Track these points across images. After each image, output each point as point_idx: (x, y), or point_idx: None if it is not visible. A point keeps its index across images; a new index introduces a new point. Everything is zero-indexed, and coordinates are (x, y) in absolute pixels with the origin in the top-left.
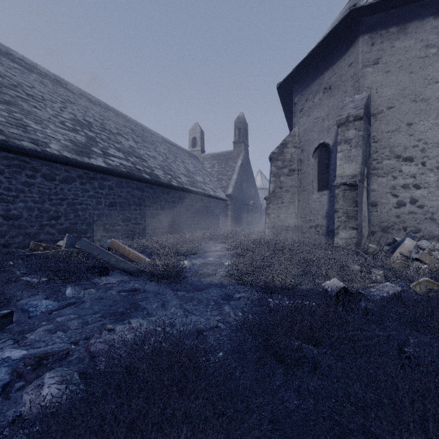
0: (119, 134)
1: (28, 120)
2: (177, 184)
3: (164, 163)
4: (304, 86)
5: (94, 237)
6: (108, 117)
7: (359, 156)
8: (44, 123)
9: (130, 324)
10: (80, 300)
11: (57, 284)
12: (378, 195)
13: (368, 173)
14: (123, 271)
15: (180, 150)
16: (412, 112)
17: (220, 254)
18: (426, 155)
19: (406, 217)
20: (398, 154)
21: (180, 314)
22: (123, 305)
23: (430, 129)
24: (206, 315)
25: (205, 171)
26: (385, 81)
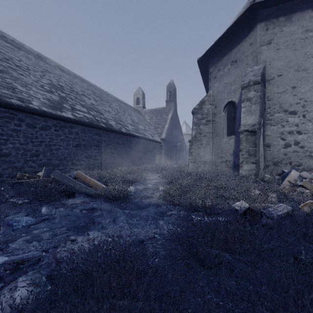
0: (83, 95)
1: (16, 84)
2: (125, 131)
3: (116, 116)
4: (217, 60)
5: (64, 169)
6: (76, 83)
7: (257, 110)
8: (28, 86)
9: (88, 236)
10: (52, 217)
11: (35, 204)
12: (271, 139)
13: (264, 123)
14: (85, 195)
15: (127, 107)
16: (296, 78)
17: (156, 182)
18: (306, 110)
19: (291, 154)
20: (285, 109)
21: (126, 227)
22: (84, 220)
23: (309, 91)
24: (146, 228)
25: (145, 122)
26: (276, 56)
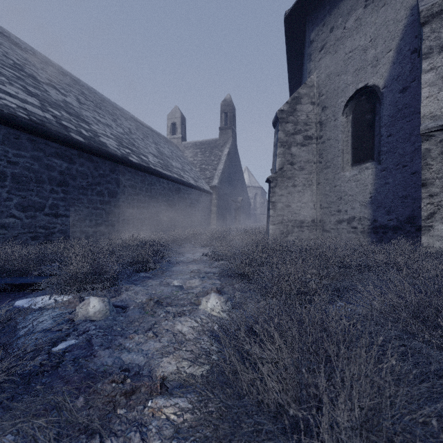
0: (48, 85)
1: None
2: (138, 161)
3: (123, 135)
4: (328, 10)
5: None
6: (42, 68)
7: None
8: None
9: None
10: None
11: None
12: None
13: None
14: None
15: (154, 133)
16: None
17: (198, 270)
18: None
19: None
20: None
21: None
22: None
23: None
24: None
25: (185, 160)
26: None
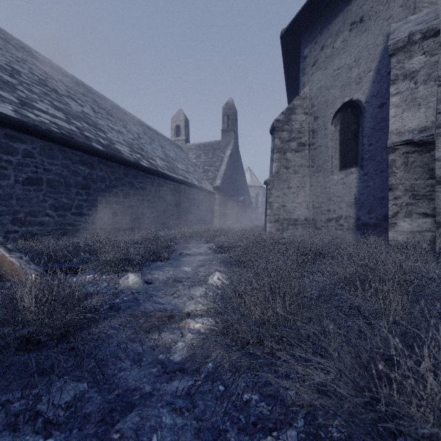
0: (68, 97)
1: None
2: (148, 165)
3: (133, 141)
4: (319, 30)
5: None
6: (60, 80)
7: (432, 96)
8: None
9: None
10: None
11: None
12: None
13: (435, 131)
14: None
15: (159, 136)
16: None
17: (204, 260)
18: None
19: None
20: None
21: None
22: None
23: None
24: None
25: (189, 161)
26: None
